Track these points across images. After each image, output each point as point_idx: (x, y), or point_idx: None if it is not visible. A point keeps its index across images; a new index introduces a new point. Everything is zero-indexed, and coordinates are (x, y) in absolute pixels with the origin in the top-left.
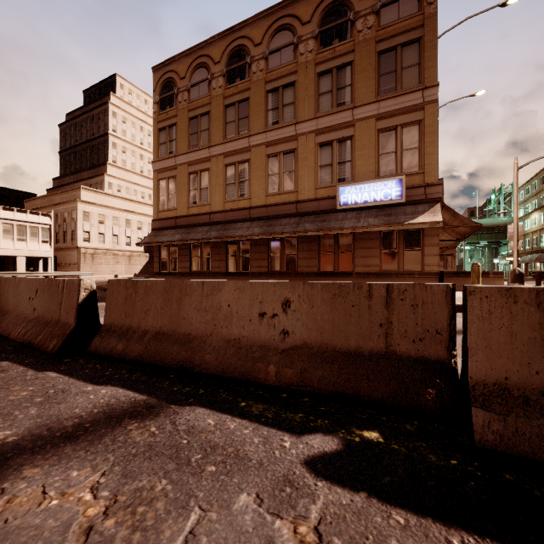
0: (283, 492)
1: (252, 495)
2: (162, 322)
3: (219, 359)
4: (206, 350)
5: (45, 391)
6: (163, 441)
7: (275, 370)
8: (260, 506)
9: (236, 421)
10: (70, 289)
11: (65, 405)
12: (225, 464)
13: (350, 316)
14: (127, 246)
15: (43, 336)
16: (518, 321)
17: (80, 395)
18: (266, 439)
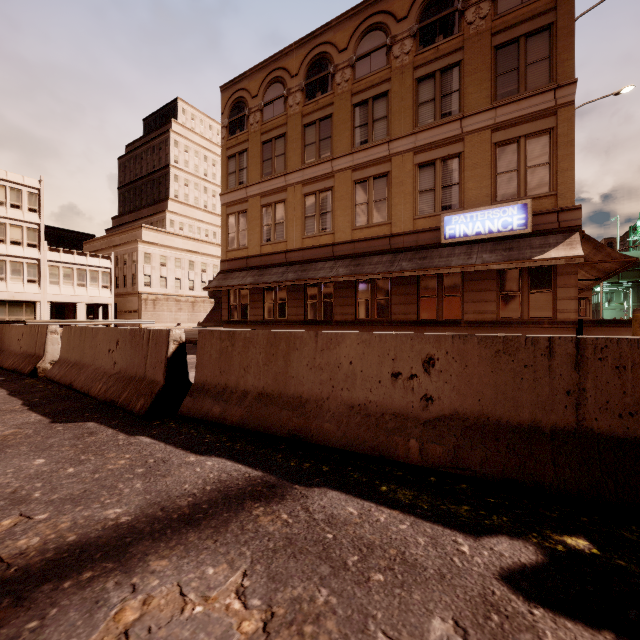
0: (490, 621)
1: (449, 622)
2: (266, 381)
3: (342, 428)
4: (324, 417)
5: (144, 460)
6: (303, 534)
7: (419, 446)
8: (466, 639)
9: (384, 511)
10: (157, 341)
11: (171, 478)
12: (394, 572)
13: (522, 380)
14: (191, 290)
15: (128, 394)
16: None
17: (184, 467)
18: (433, 539)
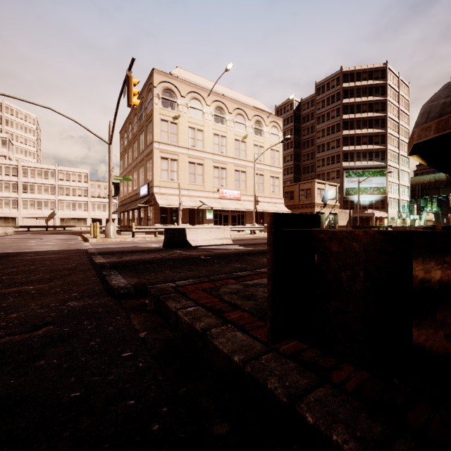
0: None
1: None
2: None
3: None
4: None
5: None
6: None
7: None
8: None
9: None
10: None
11: None
12: None
13: None
14: None
15: None
16: None
17: None
18: None
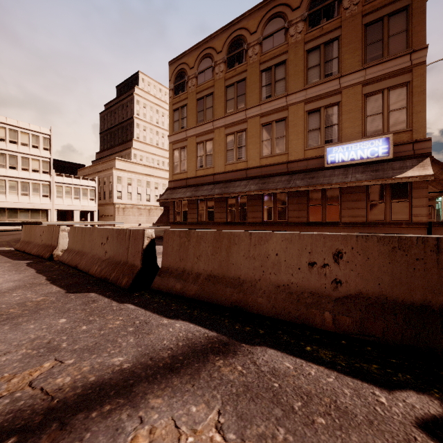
0: None
1: None
2: (213, 266)
3: (271, 302)
4: (257, 293)
5: (132, 321)
6: (255, 382)
7: (332, 317)
8: None
9: (313, 366)
10: (136, 237)
11: (153, 335)
12: (331, 417)
13: (414, 269)
14: (148, 201)
15: (116, 273)
16: None
17: (161, 327)
18: (356, 390)
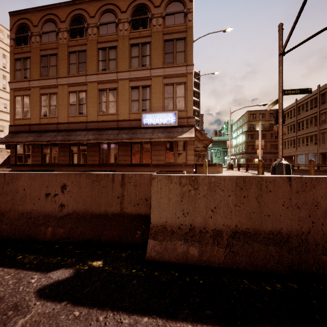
0: (5, 315)
1: None
2: None
3: (13, 227)
4: (4, 222)
5: None
6: None
7: (52, 230)
8: None
9: (5, 270)
10: None
11: None
12: None
13: (102, 193)
14: None
15: None
16: (172, 192)
17: None
18: (20, 279)
